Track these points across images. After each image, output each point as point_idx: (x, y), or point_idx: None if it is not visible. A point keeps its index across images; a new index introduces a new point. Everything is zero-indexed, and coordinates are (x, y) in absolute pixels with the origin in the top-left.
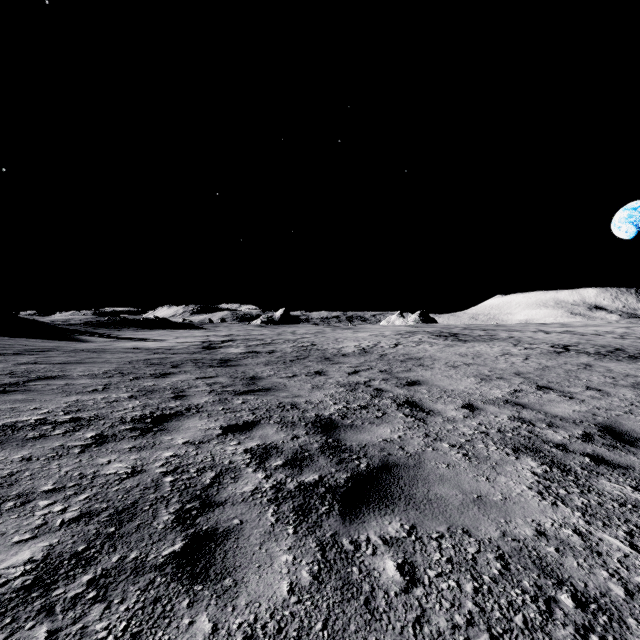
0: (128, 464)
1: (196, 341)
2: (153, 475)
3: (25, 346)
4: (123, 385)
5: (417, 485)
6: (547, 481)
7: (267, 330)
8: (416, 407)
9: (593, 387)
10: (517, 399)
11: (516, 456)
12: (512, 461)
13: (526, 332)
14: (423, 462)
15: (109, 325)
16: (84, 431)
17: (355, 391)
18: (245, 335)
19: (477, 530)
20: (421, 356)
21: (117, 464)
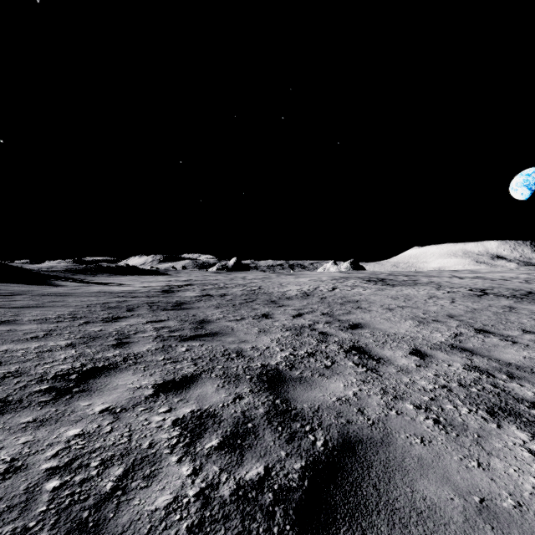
0: (8, 454)
1: (158, 285)
2: (33, 476)
3: None
4: (68, 331)
5: (394, 480)
6: None
7: (221, 276)
8: (364, 354)
9: (529, 330)
10: (461, 344)
11: (496, 423)
12: (495, 431)
13: (443, 277)
14: (391, 434)
15: (86, 271)
16: None
17: (301, 335)
18: (202, 280)
19: None
20: (357, 299)
21: None
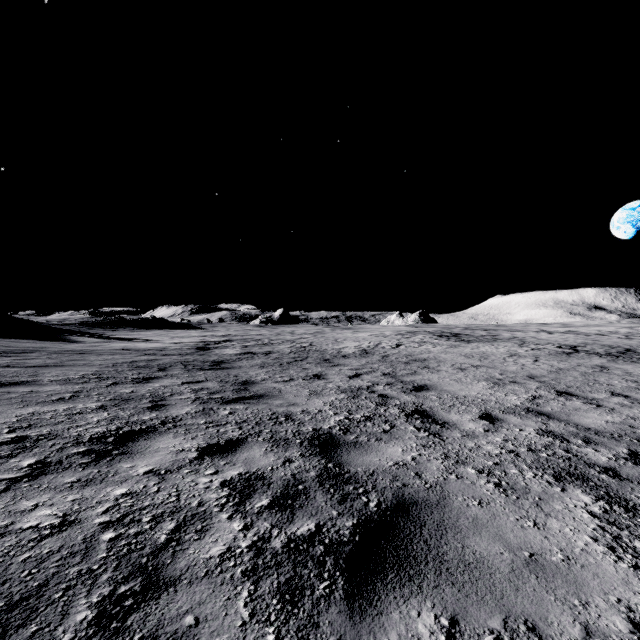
0: (60, 510)
1: (191, 341)
2: (88, 529)
3: (6, 347)
4: (96, 392)
5: (446, 537)
6: (613, 527)
7: (265, 330)
8: (428, 418)
9: (618, 393)
10: (539, 407)
11: (561, 487)
12: (558, 494)
13: (528, 332)
14: (448, 497)
15: (105, 325)
16: (22, 457)
17: (357, 398)
18: (243, 335)
19: (547, 624)
20: (425, 357)
21: (44, 510)
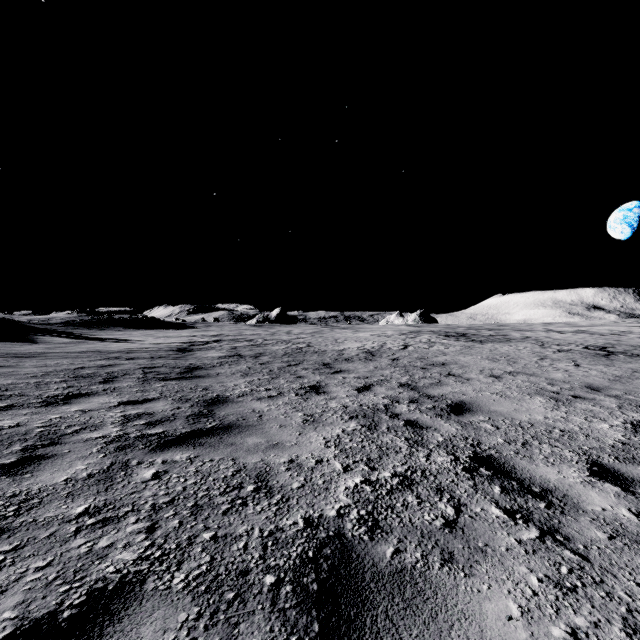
0: None
1: (176, 342)
2: None
3: None
4: None
5: None
6: None
7: (261, 330)
8: (507, 477)
9: None
10: None
11: None
12: None
13: (537, 332)
14: None
15: (92, 324)
16: None
17: (376, 429)
18: (235, 335)
19: None
20: (443, 361)
21: None
